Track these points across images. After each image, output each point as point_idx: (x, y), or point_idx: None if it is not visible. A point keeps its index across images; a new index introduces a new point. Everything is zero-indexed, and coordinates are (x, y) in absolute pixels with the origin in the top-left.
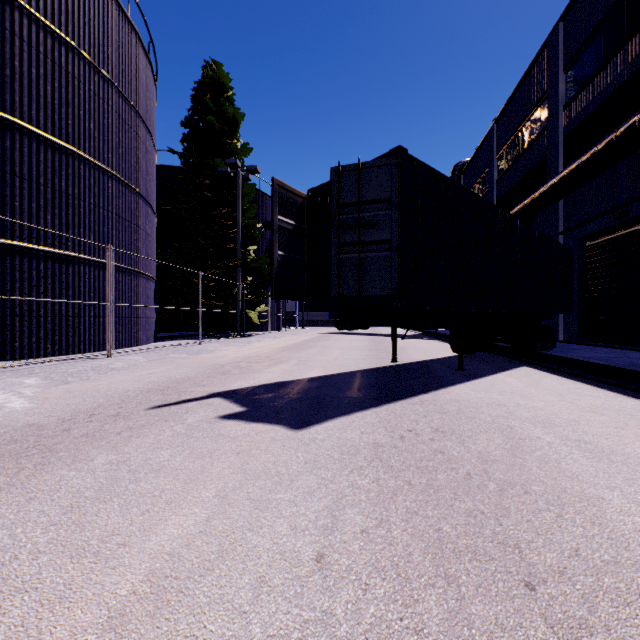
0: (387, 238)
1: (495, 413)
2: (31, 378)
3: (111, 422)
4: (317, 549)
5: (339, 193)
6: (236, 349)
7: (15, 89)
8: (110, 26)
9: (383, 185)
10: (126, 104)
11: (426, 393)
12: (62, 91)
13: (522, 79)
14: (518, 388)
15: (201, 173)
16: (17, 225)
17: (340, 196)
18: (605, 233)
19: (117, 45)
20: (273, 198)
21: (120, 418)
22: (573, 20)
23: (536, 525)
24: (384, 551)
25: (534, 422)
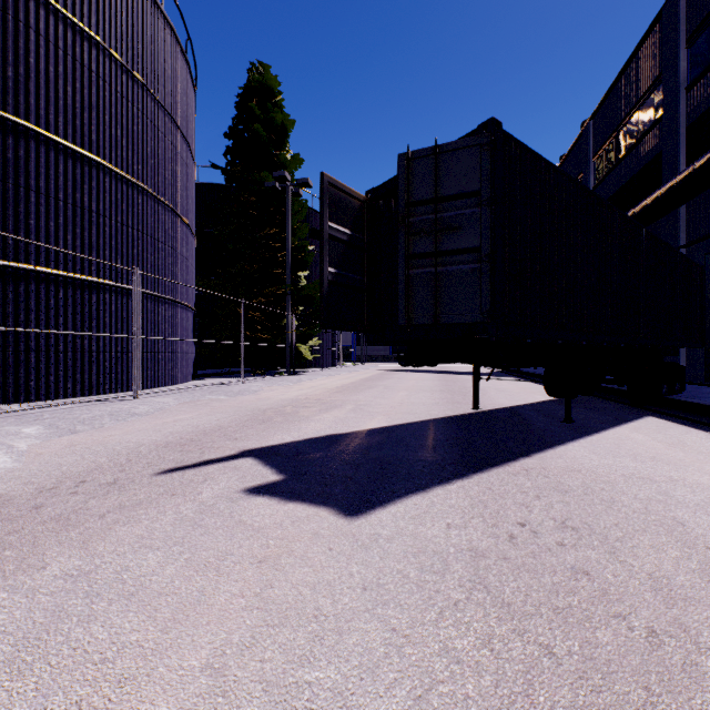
0: (474, 245)
1: (643, 494)
2: (32, 426)
3: (100, 495)
4: None
5: (408, 187)
6: (283, 389)
7: (30, 90)
8: (140, 19)
9: (469, 173)
10: (159, 109)
11: (528, 456)
12: (84, 93)
13: (628, 61)
14: (657, 450)
15: (246, 189)
16: (32, 246)
17: (410, 192)
18: None
19: (148, 41)
20: (322, 199)
21: (114, 489)
22: None
23: None
24: None
25: None
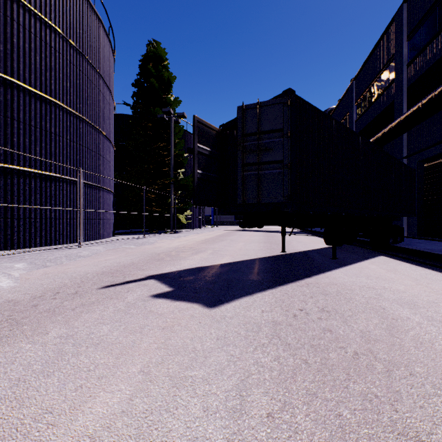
0: (280, 159)
1: (367, 295)
2: (20, 263)
3: (69, 299)
4: (227, 436)
5: (243, 125)
6: (169, 242)
7: (14, 58)
8: (81, 15)
9: (277, 119)
10: (92, 69)
11: (310, 277)
12: (47, 60)
13: (375, 47)
14: (381, 273)
15: (146, 118)
16: (15, 154)
17: (244, 128)
18: (439, 157)
19: (86, 28)
20: (194, 131)
21: (77, 296)
22: (414, 1)
23: (430, 412)
24: (290, 441)
25: (401, 303)
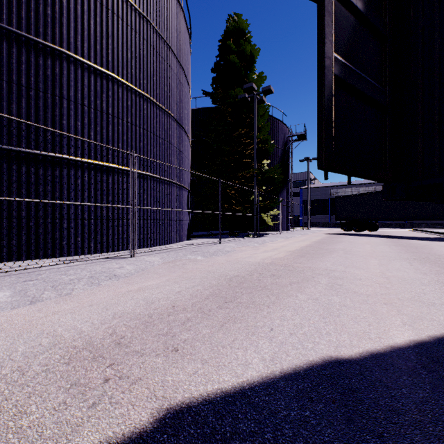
0: None
1: None
2: (2, 292)
3: None
4: None
5: None
6: (250, 250)
7: (63, 23)
8: None
9: None
10: (160, 39)
11: None
12: (103, 25)
13: None
14: None
15: (225, 103)
16: (64, 140)
17: None
18: None
19: None
20: None
21: None
22: None
23: None
24: None
25: None
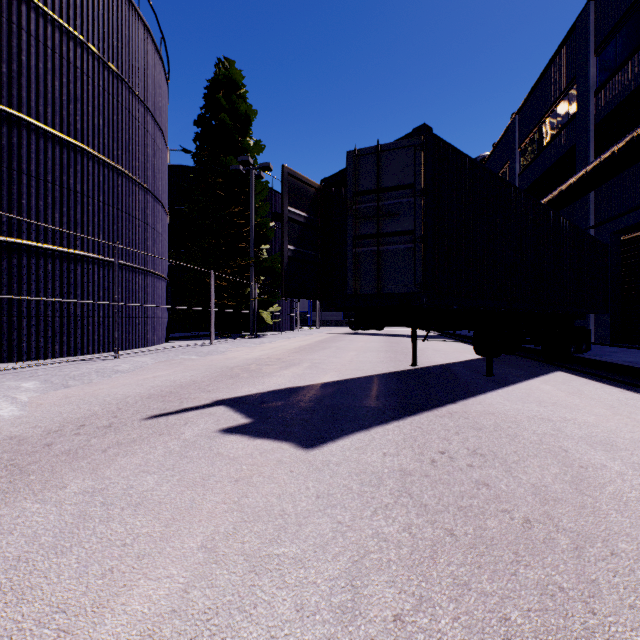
0: (410, 228)
1: (540, 430)
2: (30, 381)
3: (100, 435)
4: None
5: (355, 179)
6: (247, 350)
7: (22, 84)
8: (120, 21)
9: (405, 169)
10: (136, 100)
11: (454, 403)
12: (70, 86)
13: (547, 65)
14: (559, 398)
15: (213, 172)
16: (24, 223)
17: (356, 183)
18: None
19: (127, 40)
20: (283, 187)
21: (111, 430)
22: None
23: None
24: None
25: (591, 443)
